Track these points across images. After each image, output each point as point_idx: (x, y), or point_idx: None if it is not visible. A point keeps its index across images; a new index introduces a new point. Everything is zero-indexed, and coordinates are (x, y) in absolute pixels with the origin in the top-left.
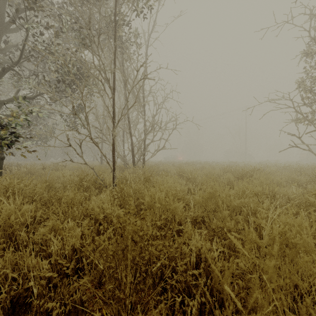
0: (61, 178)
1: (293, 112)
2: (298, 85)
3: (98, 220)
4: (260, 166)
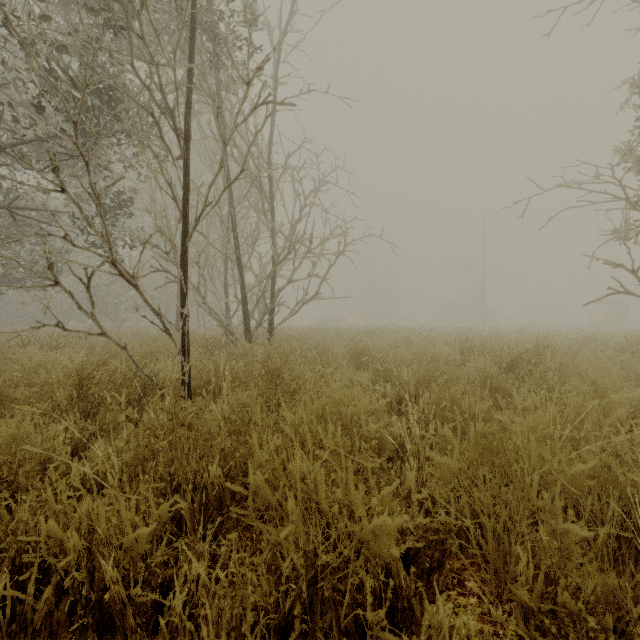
0: (42, 374)
1: (625, 209)
2: (624, 153)
3: (54, 571)
4: (526, 337)
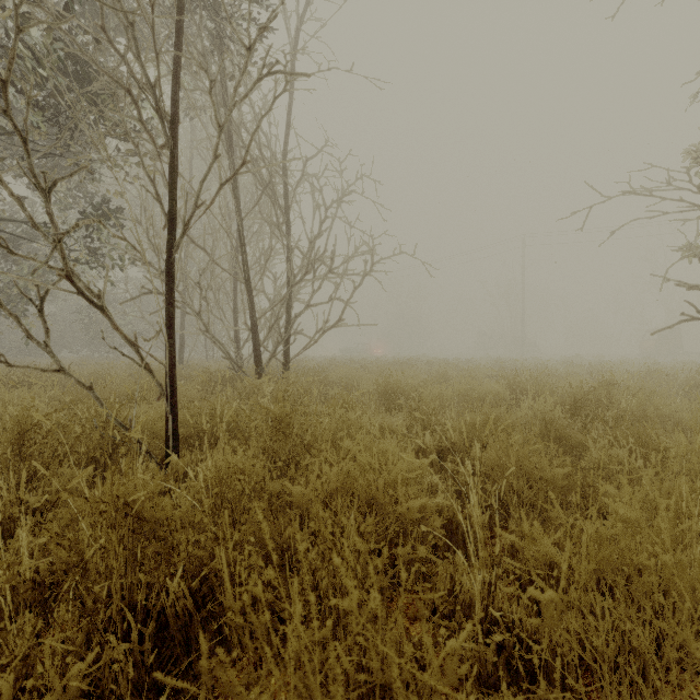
0: None
1: None
2: (695, 157)
3: None
4: (577, 369)
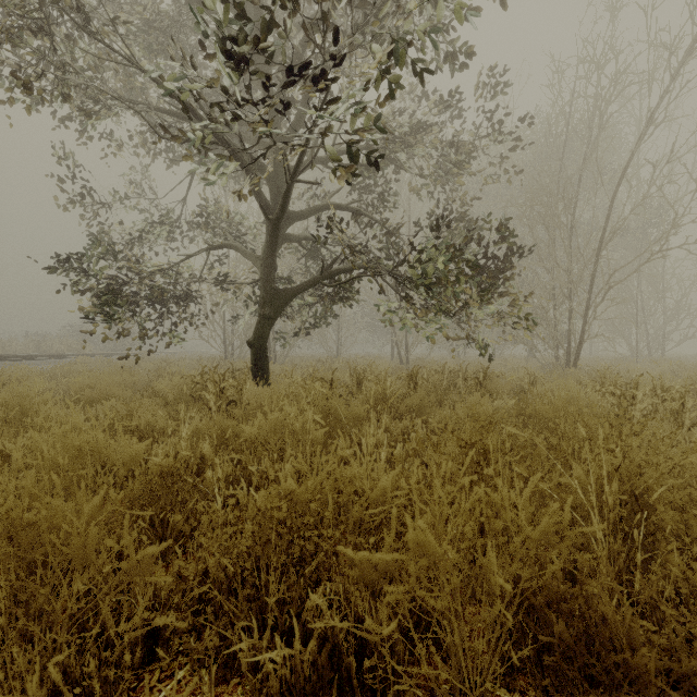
0: None
1: None
2: None
3: None
4: None
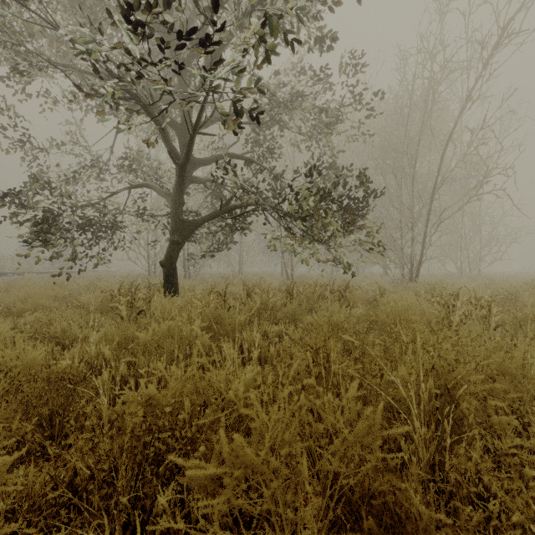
0: None
1: None
2: None
3: None
4: None
